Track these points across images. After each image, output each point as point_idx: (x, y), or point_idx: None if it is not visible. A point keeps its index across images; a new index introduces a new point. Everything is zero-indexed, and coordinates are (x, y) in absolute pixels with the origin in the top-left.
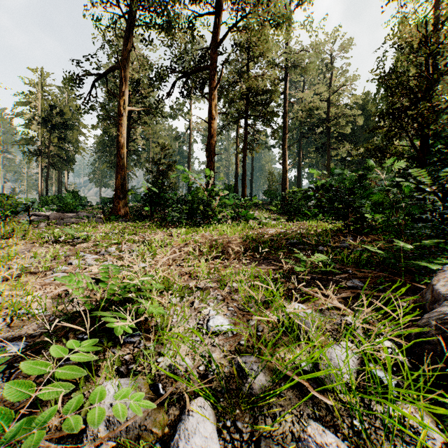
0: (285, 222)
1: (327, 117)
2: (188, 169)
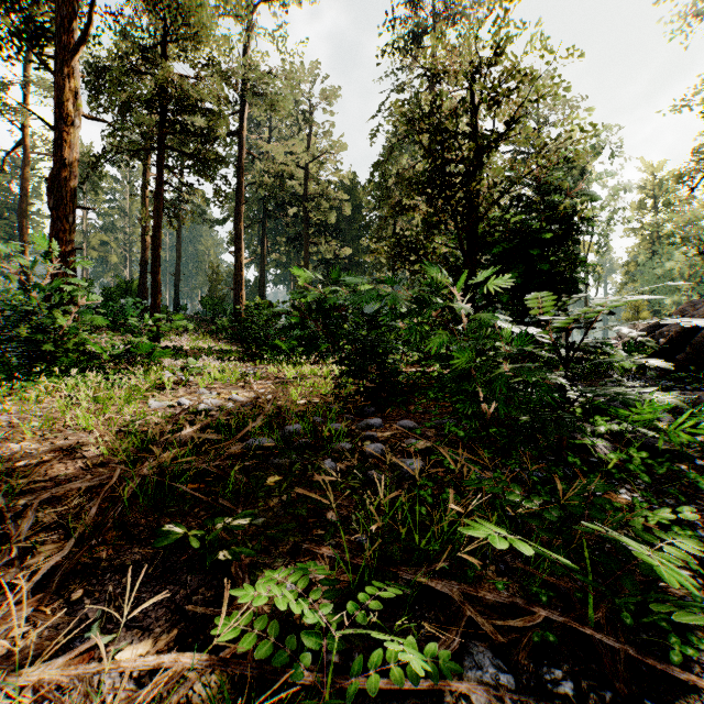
0: (239, 367)
1: (304, 194)
2: (21, 234)
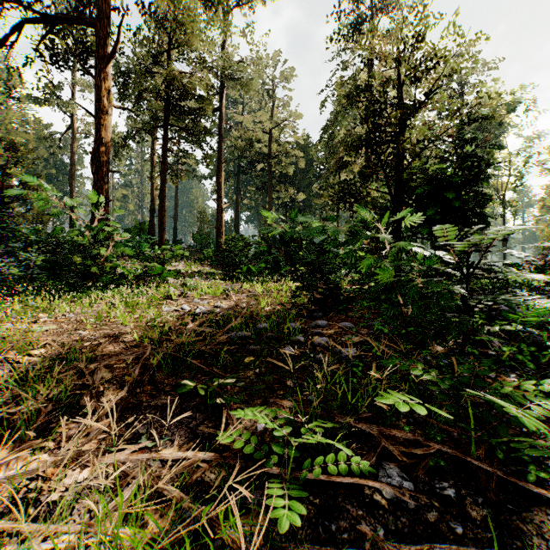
0: (222, 284)
1: (269, 153)
2: (71, 191)
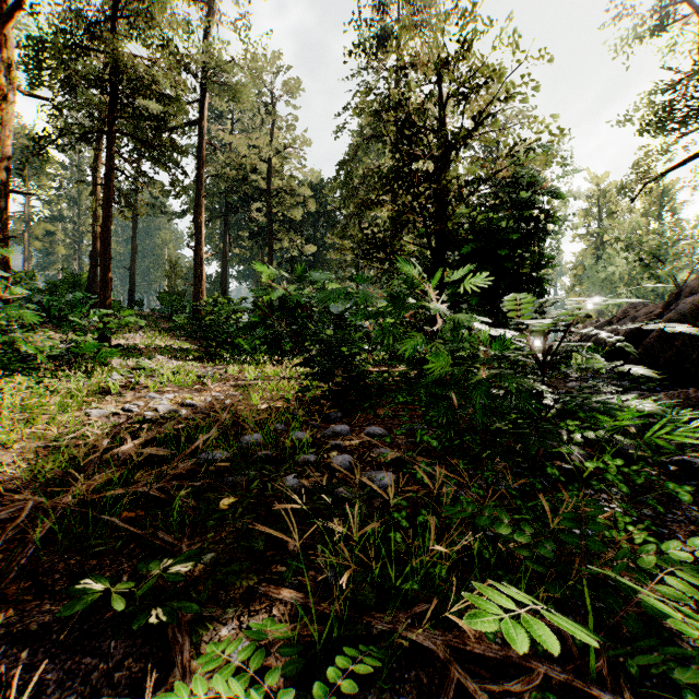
0: (197, 368)
1: (268, 189)
2: None
